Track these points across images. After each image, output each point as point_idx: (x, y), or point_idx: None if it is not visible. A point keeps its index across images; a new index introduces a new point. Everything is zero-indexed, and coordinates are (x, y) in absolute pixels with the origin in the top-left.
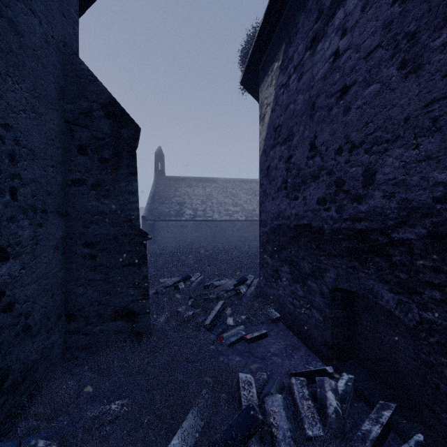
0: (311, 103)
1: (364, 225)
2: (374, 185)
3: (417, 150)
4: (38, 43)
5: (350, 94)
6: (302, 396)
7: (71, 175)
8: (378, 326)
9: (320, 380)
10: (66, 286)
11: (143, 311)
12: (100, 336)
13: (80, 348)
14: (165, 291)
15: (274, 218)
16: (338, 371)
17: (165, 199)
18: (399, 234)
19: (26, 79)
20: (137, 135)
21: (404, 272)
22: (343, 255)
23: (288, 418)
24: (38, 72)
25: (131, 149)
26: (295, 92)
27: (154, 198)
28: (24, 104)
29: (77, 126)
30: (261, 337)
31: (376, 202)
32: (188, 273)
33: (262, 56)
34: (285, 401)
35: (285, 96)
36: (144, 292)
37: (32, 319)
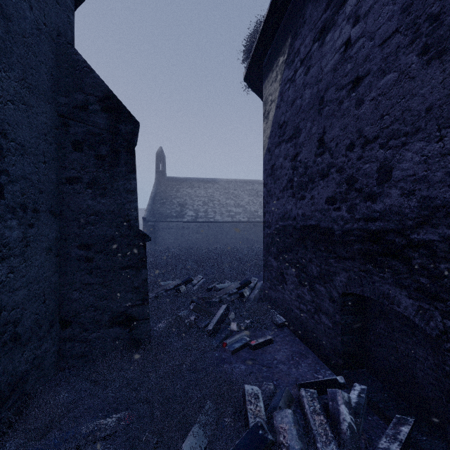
0: (320, 97)
1: (379, 226)
2: (391, 182)
3: (441, 143)
4: (28, 30)
5: (364, 85)
6: (313, 410)
7: (65, 173)
8: (393, 333)
9: (332, 393)
10: (59, 291)
11: (142, 316)
12: (96, 344)
13: (75, 356)
14: (166, 294)
15: (279, 218)
16: (349, 381)
17: (167, 200)
18: (420, 235)
19: (14, 67)
20: (136, 131)
21: (425, 276)
22: (355, 258)
23: (300, 436)
24: (28, 61)
25: (130, 146)
26: (301, 87)
27: (155, 199)
28: (13, 94)
29: (72, 120)
30: (266, 343)
31: (392, 200)
32: (190, 276)
33: (267, 51)
34: (295, 417)
35: (291, 91)
36: (144, 296)
37: (21, 327)
